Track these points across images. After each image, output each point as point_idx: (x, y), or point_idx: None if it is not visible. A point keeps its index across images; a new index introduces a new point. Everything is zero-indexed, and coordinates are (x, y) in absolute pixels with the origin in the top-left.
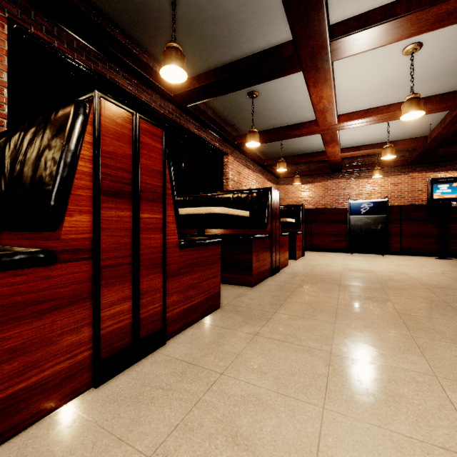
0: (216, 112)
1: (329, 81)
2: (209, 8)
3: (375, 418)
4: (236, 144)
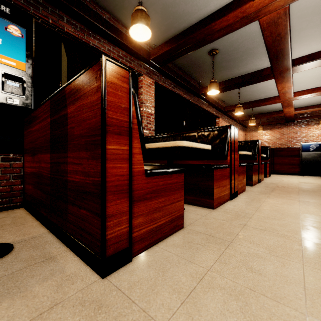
0: (214, 95)
1: (290, 81)
2: (226, 57)
3: (315, 207)
4: (224, 111)
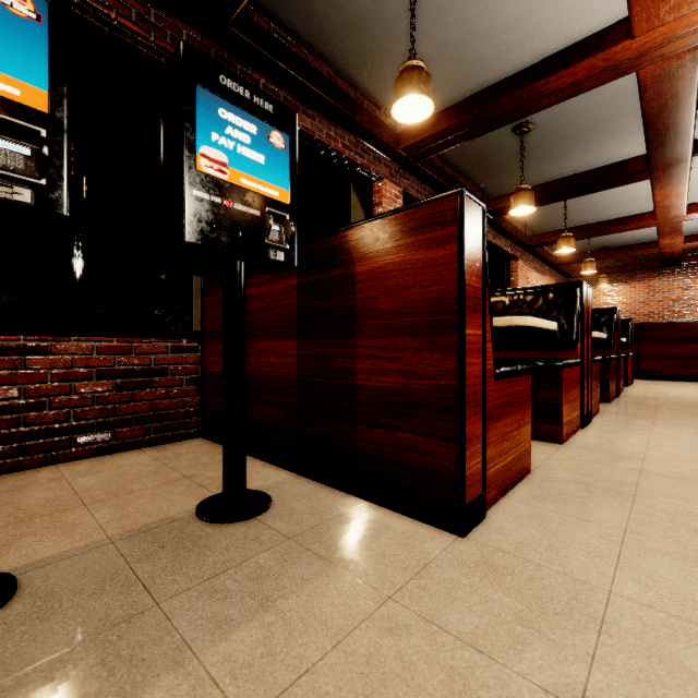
0: None
1: (683, 182)
2: (548, 137)
3: None
4: (529, 245)
